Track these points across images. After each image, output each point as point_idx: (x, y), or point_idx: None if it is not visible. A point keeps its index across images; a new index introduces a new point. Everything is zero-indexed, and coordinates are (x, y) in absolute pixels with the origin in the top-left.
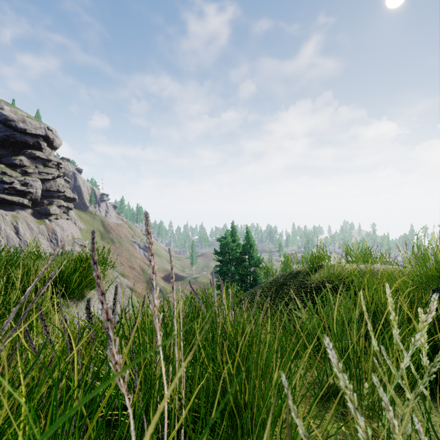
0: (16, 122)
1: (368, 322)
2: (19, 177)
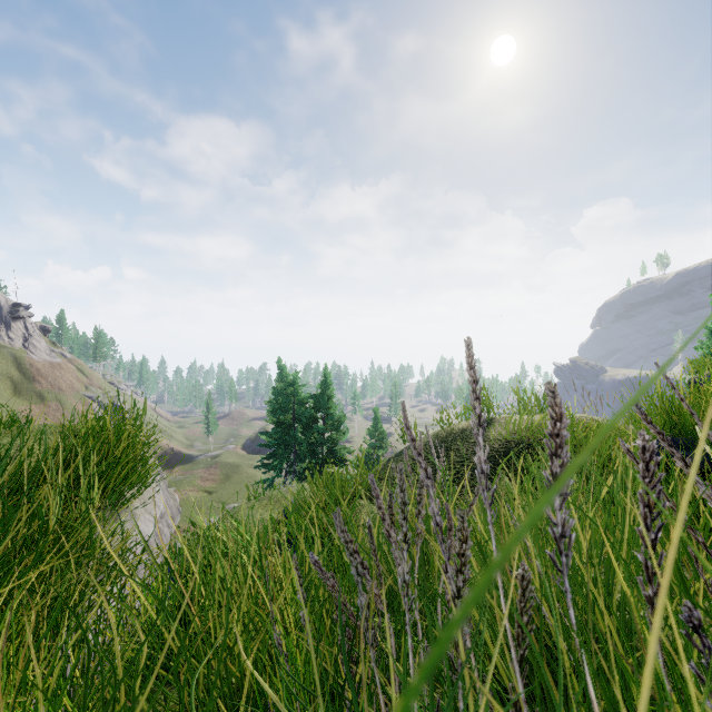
0: None
1: None
2: None
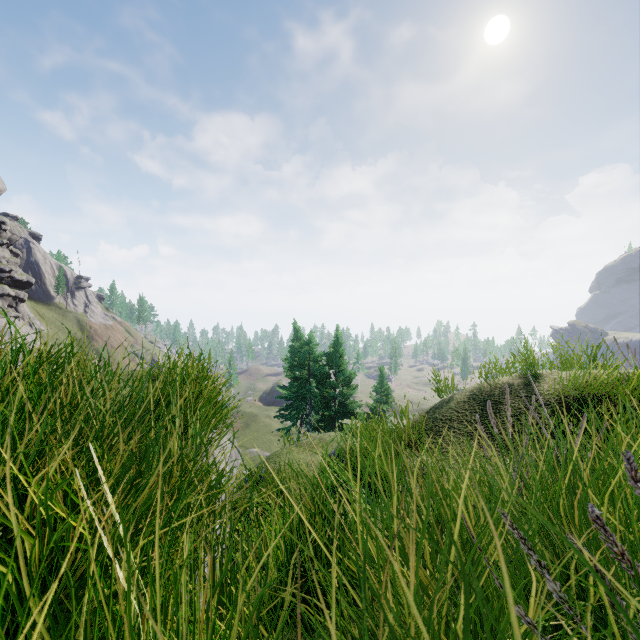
0: None
1: None
2: None
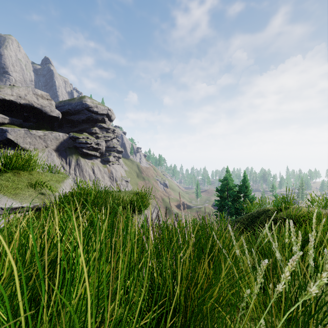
0: (93, 108)
1: (274, 234)
2: (94, 140)
